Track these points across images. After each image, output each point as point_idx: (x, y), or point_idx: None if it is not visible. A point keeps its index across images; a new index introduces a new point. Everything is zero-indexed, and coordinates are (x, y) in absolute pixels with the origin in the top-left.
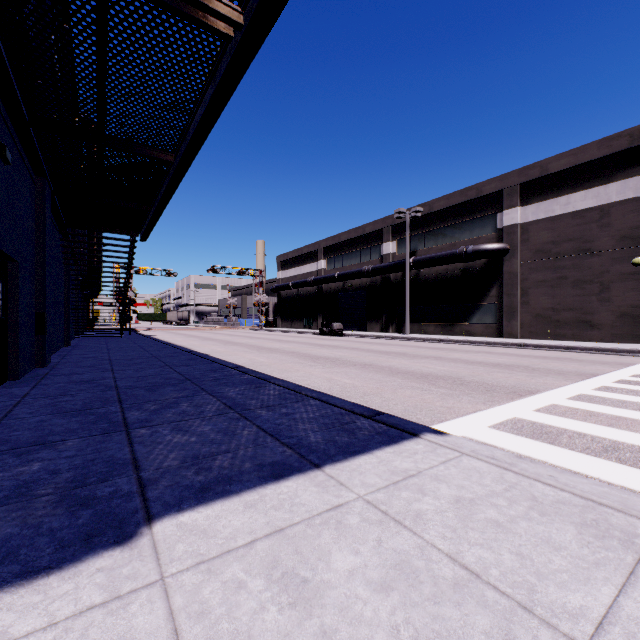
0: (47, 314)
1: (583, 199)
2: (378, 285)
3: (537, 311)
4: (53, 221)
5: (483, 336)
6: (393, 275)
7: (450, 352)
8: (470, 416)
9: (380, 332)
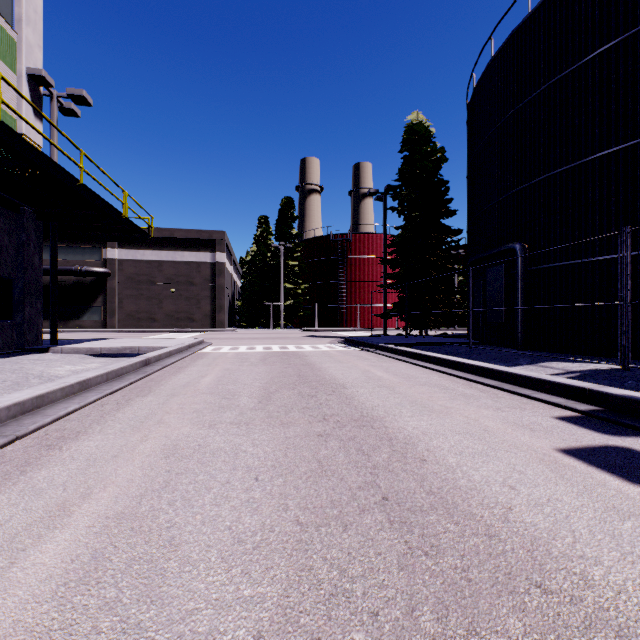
0: None
1: (152, 255)
2: None
3: (128, 312)
4: None
5: (93, 328)
6: None
7: (81, 335)
8: None
9: None
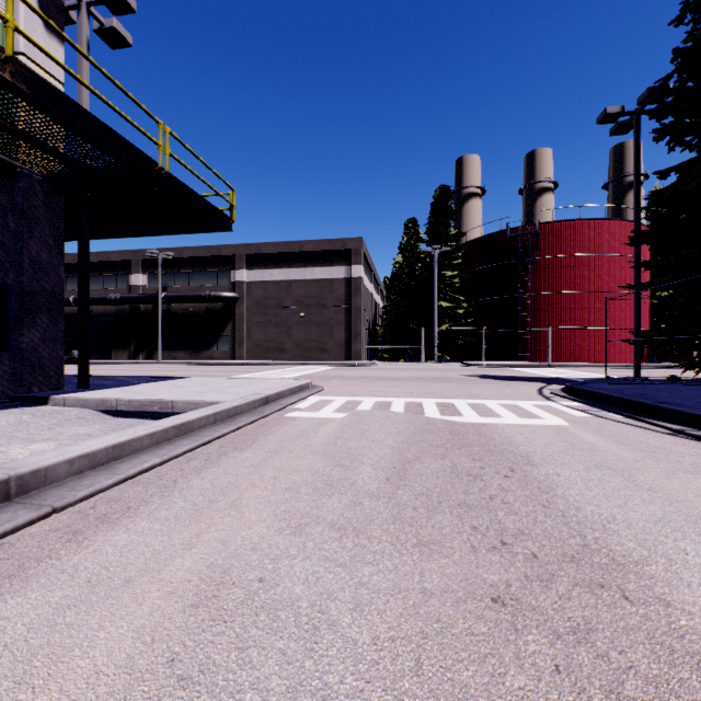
0: None
1: (280, 274)
2: (127, 314)
3: (256, 342)
4: None
5: (223, 360)
6: (144, 306)
7: (198, 368)
8: None
9: (129, 360)
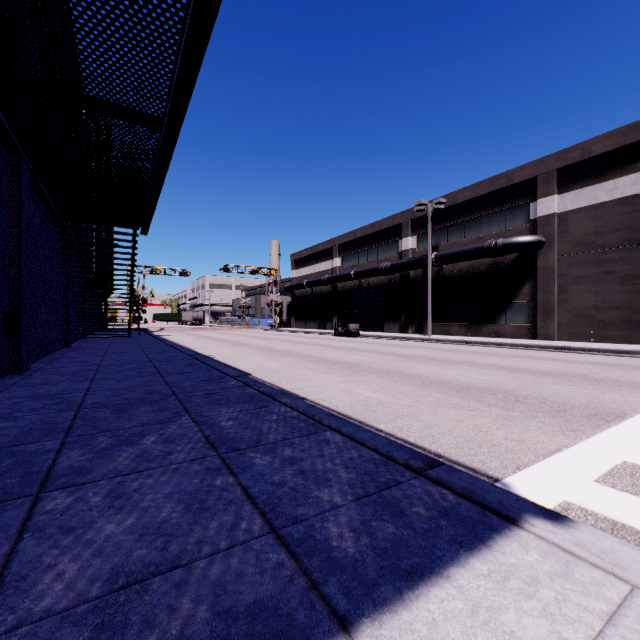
0: (24, 313)
1: (633, 183)
2: (396, 283)
3: (577, 310)
4: (43, 211)
5: (514, 337)
6: (413, 272)
7: (483, 356)
8: (556, 458)
9: (399, 333)
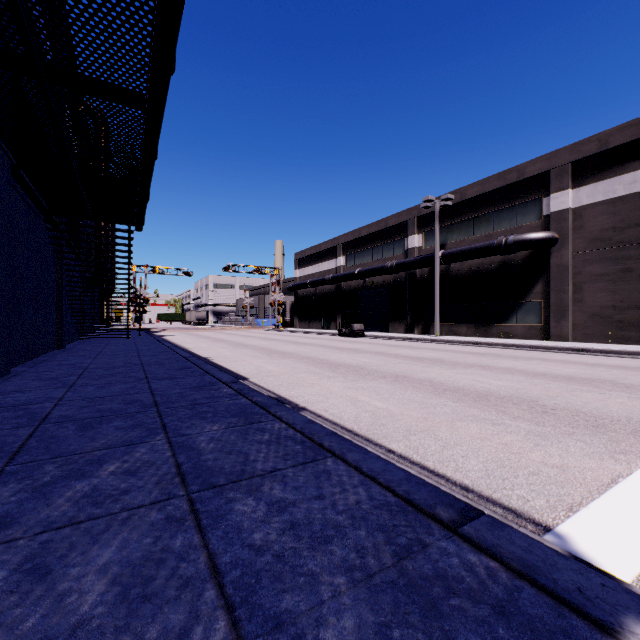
0: (2, 313)
1: None
2: (402, 282)
3: (594, 310)
4: (30, 205)
5: (525, 338)
6: (419, 271)
7: (496, 359)
8: (615, 494)
9: (404, 333)
